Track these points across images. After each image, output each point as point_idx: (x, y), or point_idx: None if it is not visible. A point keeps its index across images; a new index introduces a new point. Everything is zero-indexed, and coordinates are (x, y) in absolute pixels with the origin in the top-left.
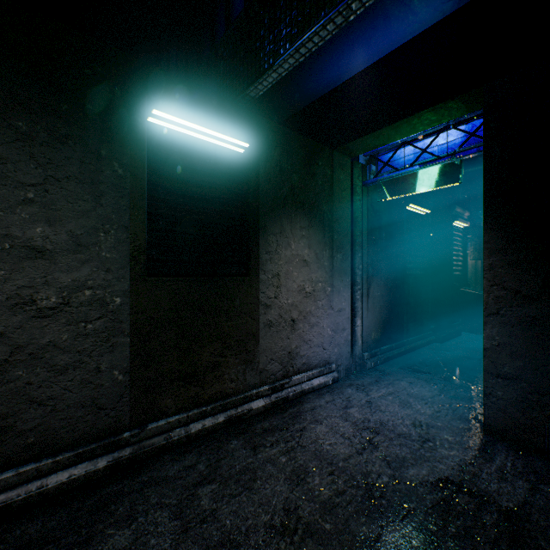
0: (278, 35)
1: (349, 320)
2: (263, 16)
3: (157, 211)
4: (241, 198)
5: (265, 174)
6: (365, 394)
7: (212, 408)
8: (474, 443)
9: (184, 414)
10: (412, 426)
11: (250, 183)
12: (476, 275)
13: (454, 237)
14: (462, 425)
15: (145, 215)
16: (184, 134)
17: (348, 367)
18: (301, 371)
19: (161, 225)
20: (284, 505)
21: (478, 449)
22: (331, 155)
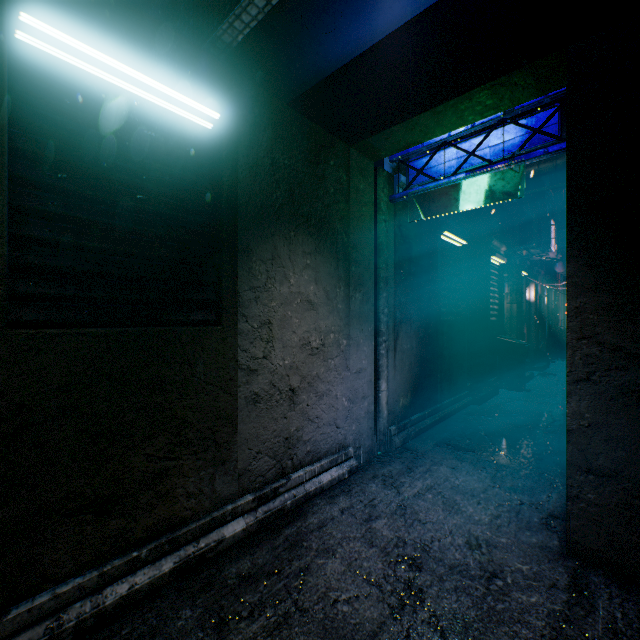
0: None
1: (371, 384)
2: None
3: (37, 208)
4: (208, 200)
5: (247, 166)
6: (396, 493)
7: (151, 550)
8: (560, 575)
9: (93, 572)
10: (467, 549)
11: (222, 177)
12: (511, 321)
13: (490, 276)
14: (535, 540)
15: (4, 211)
16: (98, 79)
17: (370, 448)
18: (304, 464)
19: (45, 234)
20: None
21: (568, 588)
22: (347, 154)
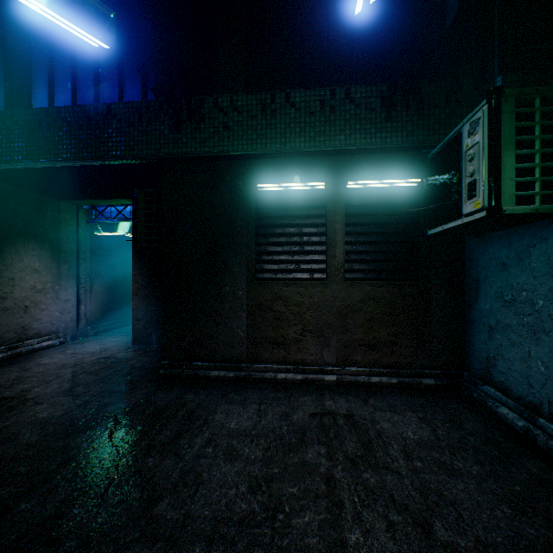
0: (14, 148)
1: (75, 307)
2: (2, 129)
3: None
4: None
5: (3, 217)
6: (81, 345)
7: None
8: (126, 348)
9: None
10: (100, 349)
11: None
12: None
13: None
14: (126, 345)
15: None
16: None
17: (74, 336)
18: (33, 338)
19: None
20: (16, 376)
21: (125, 349)
22: (59, 204)
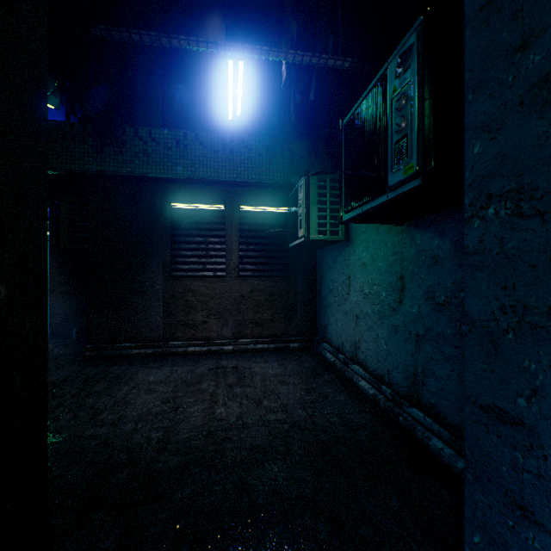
0: None
1: None
2: None
3: None
4: None
5: None
6: None
7: None
8: None
9: None
10: None
11: None
12: None
13: None
14: None
15: None
16: None
17: None
18: None
19: None
20: None
21: None
22: None
